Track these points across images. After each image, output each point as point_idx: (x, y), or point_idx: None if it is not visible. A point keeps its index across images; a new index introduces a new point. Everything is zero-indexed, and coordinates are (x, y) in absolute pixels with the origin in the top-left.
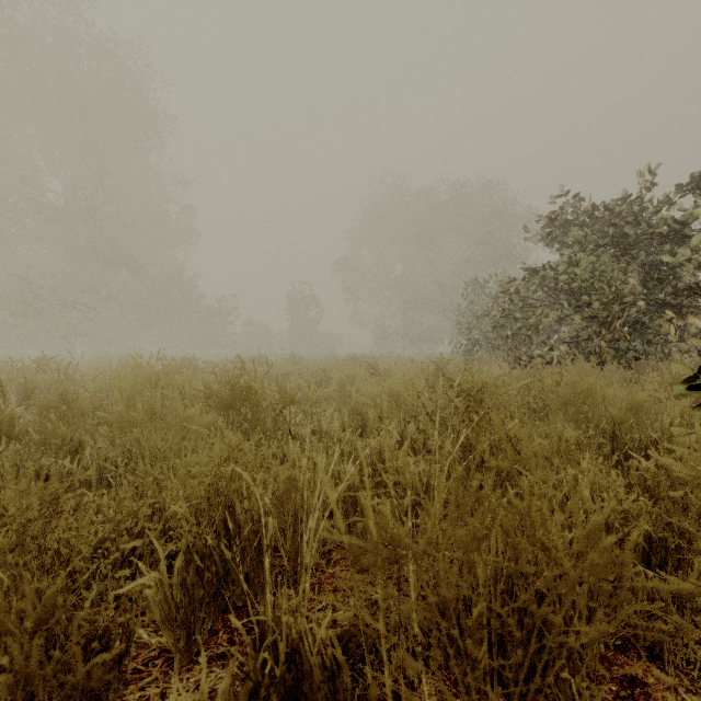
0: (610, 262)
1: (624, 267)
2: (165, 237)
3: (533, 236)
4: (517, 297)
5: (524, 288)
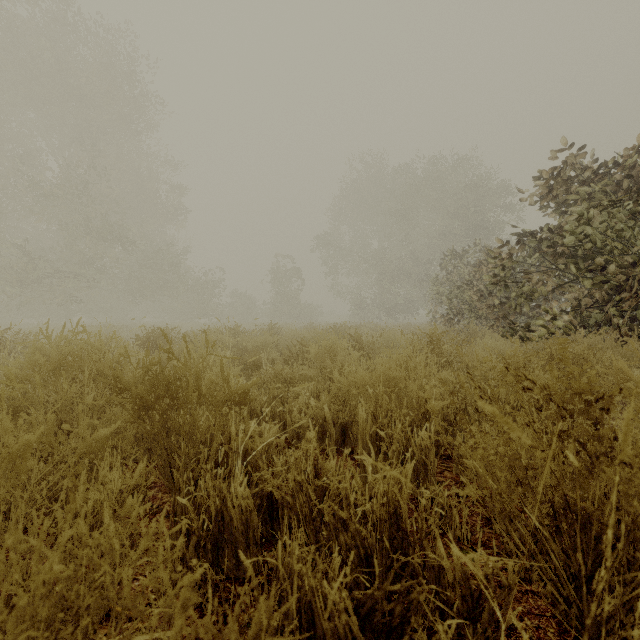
0: (627, 219)
1: (639, 227)
2: (156, 214)
3: (529, 196)
4: (510, 263)
5: (517, 253)
